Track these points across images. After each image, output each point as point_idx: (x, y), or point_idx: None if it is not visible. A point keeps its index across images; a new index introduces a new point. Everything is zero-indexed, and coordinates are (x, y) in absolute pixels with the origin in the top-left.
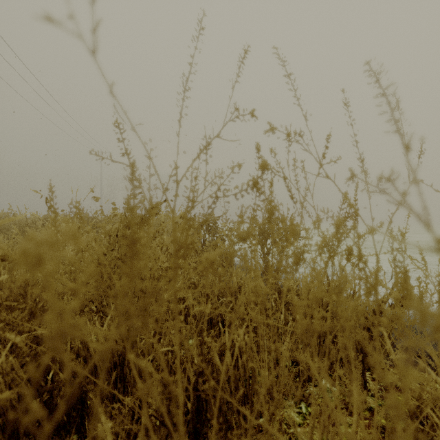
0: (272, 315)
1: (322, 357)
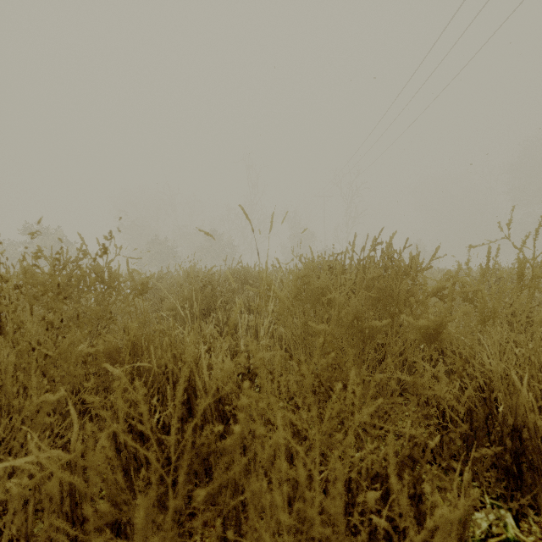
0: None
1: None
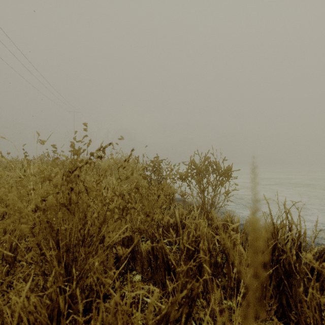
0: (216, 256)
1: (268, 301)
